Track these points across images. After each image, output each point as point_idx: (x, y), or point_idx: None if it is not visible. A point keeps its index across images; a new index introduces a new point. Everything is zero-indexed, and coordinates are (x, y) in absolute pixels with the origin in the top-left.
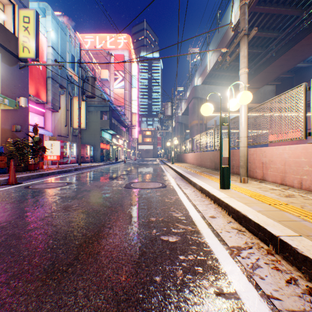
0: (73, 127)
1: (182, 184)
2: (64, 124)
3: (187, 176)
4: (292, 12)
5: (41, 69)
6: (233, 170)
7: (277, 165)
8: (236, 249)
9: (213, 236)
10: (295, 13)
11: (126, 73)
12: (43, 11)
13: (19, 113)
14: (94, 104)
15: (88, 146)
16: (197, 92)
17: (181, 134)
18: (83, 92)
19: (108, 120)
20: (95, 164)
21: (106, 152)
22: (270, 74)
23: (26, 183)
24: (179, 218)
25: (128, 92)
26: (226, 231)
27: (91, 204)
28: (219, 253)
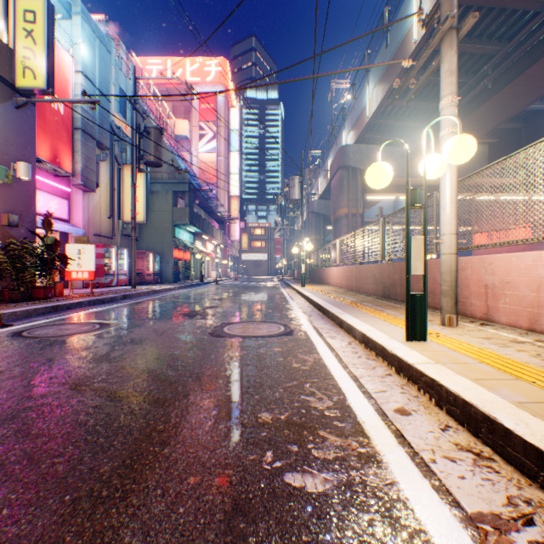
0: (123, 220)
1: (323, 327)
2: (106, 214)
3: (334, 312)
4: (526, 4)
5: (63, 113)
6: None
7: (521, 292)
8: (493, 528)
9: (416, 473)
10: (532, 5)
11: (219, 125)
12: (66, 8)
13: (16, 191)
14: (161, 179)
15: (151, 254)
16: (347, 158)
17: (318, 234)
18: (139, 156)
19: (188, 208)
20: (162, 286)
21: (184, 265)
22: (481, 122)
23: (21, 324)
24: (326, 414)
25: (224, 160)
26: (446, 459)
27: (134, 375)
28: (447, 541)
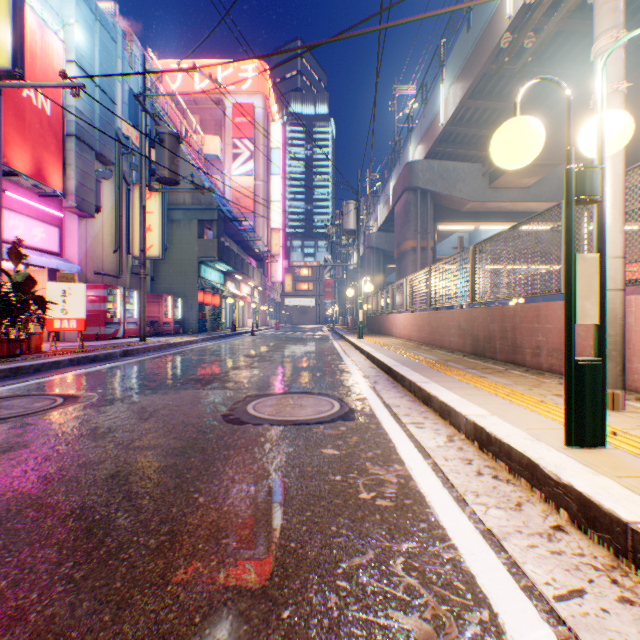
0: (133, 254)
1: (399, 405)
2: (110, 246)
3: (413, 379)
4: None
5: (49, 114)
6: (539, 360)
7: None
8: None
9: None
10: None
11: (257, 143)
12: None
13: None
14: (184, 205)
15: (169, 297)
16: (415, 177)
17: (376, 274)
18: (150, 171)
19: (216, 241)
20: (181, 338)
21: (212, 311)
22: None
23: None
24: None
25: (263, 185)
26: None
27: (43, 528)
28: None
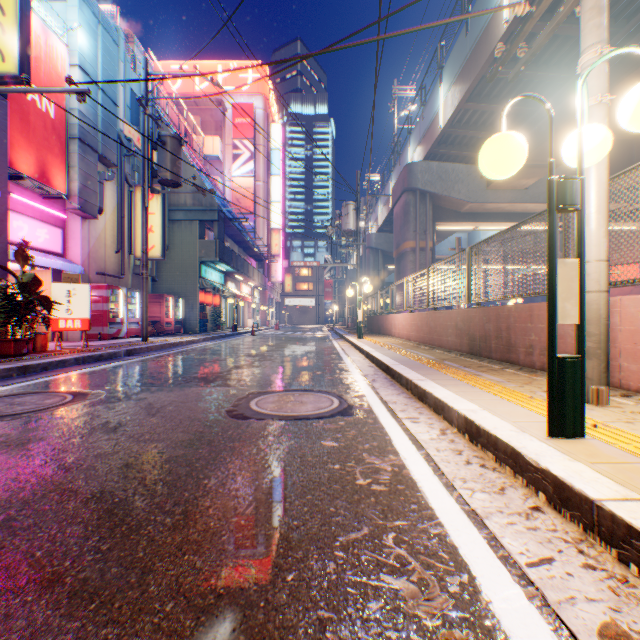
0: (135, 255)
1: (396, 401)
2: (112, 247)
3: (410, 377)
4: None
5: (53, 117)
6: (532, 358)
7: None
8: None
9: None
10: None
11: (257, 144)
12: None
13: None
14: (185, 206)
15: (171, 297)
16: (414, 178)
17: (376, 274)
18: (152, 173)
19: (217, 241)
20: (183, 338)
21: (213, 311)
22: None
23: None
24: None
25: (263, 185)
26: None
27: (69, 509)
28: None
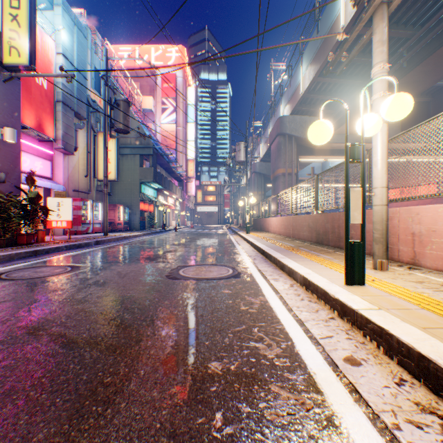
0: (97, 178)
1: (267, 270)
2: (83, 173)
3: (276, 256)
4: None
5: (46, 88)
6: None
7: None
8: None
9: None
10: None
11: (178, 101)
12: (49, 0)
13: (3, 153)
14: (130, 144)
15: (121, 206)
16: (284, 127)
17: (259, 190)
18: (110, 124)
19: (152, 168)
20: (130, 233)
21: (149, 216)
22: None
23: (2, 267)
24: (276, 363)
25: (182, 129)
26: (411, 424)
27: (92, 319)
28: None
